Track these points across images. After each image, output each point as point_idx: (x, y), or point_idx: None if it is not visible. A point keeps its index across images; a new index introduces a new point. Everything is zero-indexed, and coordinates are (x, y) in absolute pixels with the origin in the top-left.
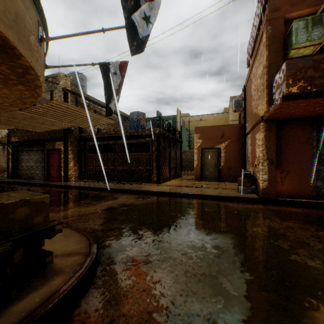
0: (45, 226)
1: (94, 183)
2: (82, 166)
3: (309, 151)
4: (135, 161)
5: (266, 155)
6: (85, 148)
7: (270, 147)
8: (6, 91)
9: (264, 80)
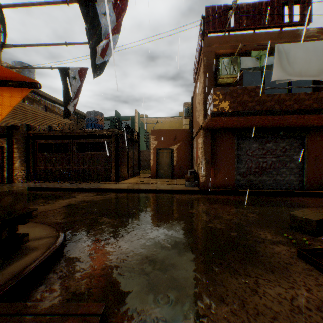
0: (25, 211)
1: (47, 183)
2: (31, 166)
3: (233, 153)
4: (93, 160)
5: (204, 156)
6: (35, 146)
7: (207, 150)
8: None
9: (202, 98)
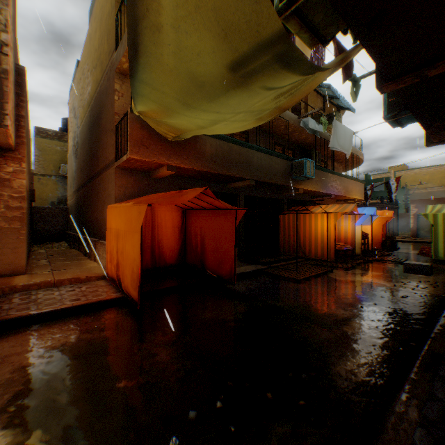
0: None
1: None
2: None
3: None
4: None
5: None
6: None
7: None
8: None
9: None
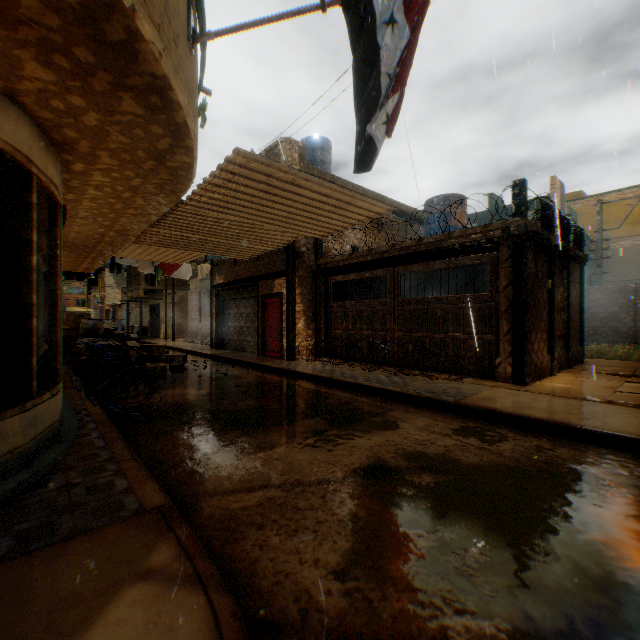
0: None
1: (344, 367)
2: (321, 328)
3: None
4: (444, 317)
5: None
6: (327, 289)
7: None
8: (120, 139)
9: None
